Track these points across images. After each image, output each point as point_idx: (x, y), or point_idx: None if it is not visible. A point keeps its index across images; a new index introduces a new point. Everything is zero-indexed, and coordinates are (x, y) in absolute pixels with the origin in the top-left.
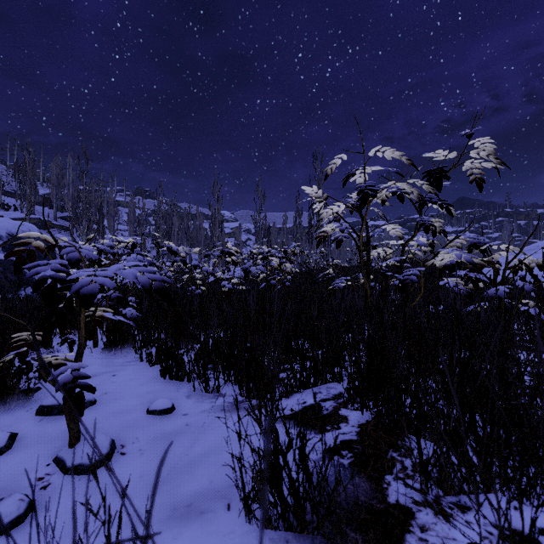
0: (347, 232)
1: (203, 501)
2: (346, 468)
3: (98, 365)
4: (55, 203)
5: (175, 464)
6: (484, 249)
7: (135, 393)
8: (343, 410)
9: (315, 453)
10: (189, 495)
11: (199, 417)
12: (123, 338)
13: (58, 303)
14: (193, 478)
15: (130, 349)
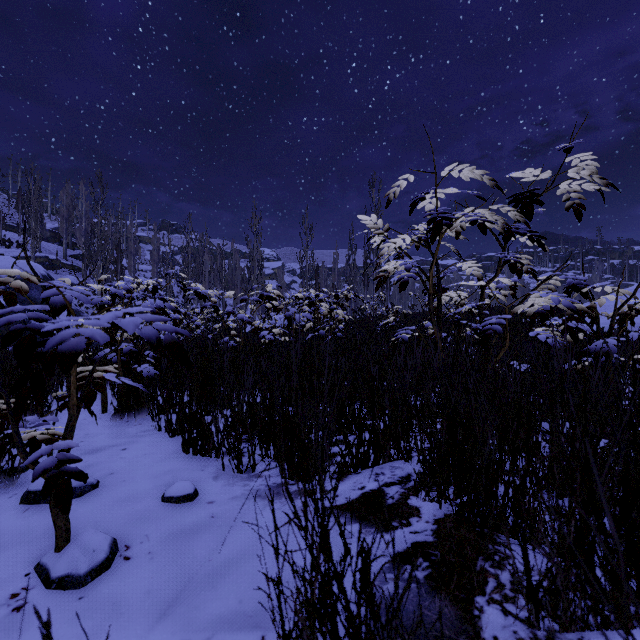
0: (413, 271)
1: (229, 632)
2: (421, 585)
3: (105, 435)
4: (65, 239)
5: (194, 573)
6: (586, 292)
7: (149, 472)
8: (414, 498)
9: (379, 561)
10: (210, 622)
11: (228, 506)
12: (138, 402)
13: (35, 362)
14: (216, 596)
15: (147, 415)
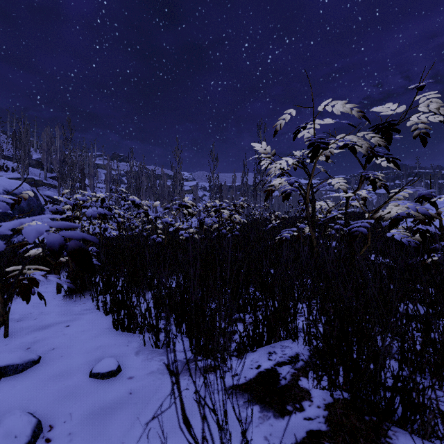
0: (295, 185)
1: None
2: None
3: (55, 313)
4: (46, 166)
5: None
6: (434, 201)
7: (83, 348)
8: (303, 380)
9: None
10: None
11: (145, 382)
12: (83, 286)
13: None
14: None
15: (90, 296)
